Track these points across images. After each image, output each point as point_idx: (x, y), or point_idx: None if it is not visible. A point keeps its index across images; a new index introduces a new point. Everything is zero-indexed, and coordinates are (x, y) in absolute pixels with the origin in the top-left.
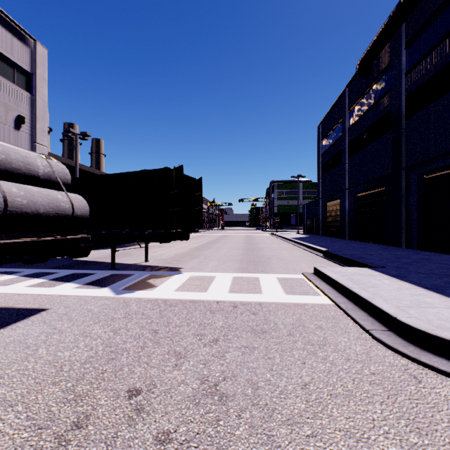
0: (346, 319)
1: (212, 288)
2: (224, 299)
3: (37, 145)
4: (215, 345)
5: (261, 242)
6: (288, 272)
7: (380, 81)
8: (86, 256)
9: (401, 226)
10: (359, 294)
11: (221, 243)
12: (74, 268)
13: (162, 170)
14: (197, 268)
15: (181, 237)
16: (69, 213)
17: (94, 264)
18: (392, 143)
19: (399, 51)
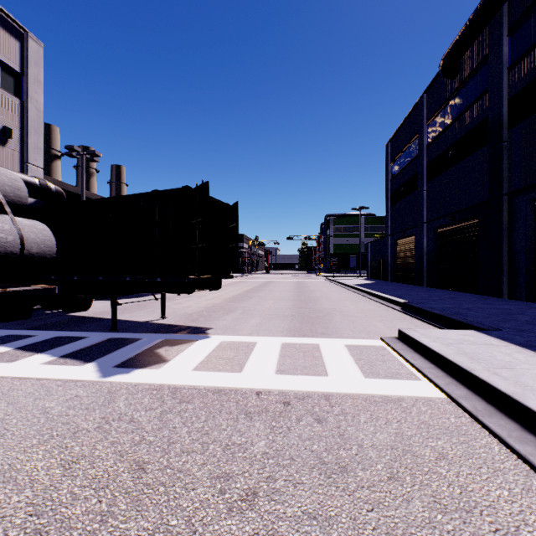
0: (482, 435)
1: (251, 365)
2: (269, 388)
3: (29, 165)
4: (250, 511)
5: (315, 290)
6: (360, 335)
7: (470, 82)
8: (85, 309)
9: (503, 270)
10: (494, 385)
11: (265, 291)
12: (60, 329)
13: (180, 190)
14: (231, 329)
15: (210, 285)
16: (15, 250)
17: (91, 322)
18: (489, 161)
19: (499, 39)
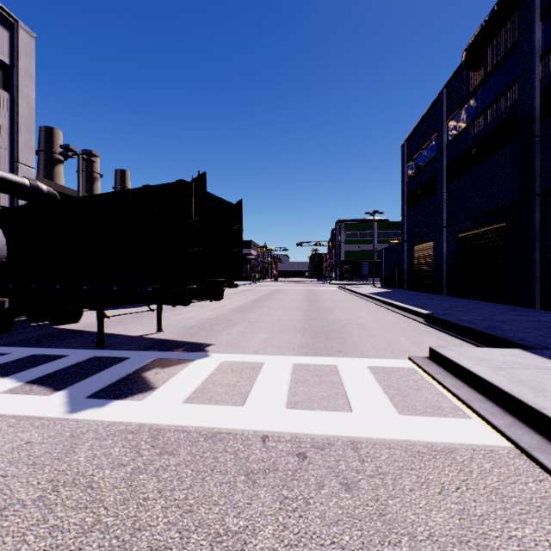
0: None
1: (256, 394)
2: (278, 430)
3: (20, 165)
4: None
5: (328, 300)
6: (384, 354)
7: (497, 74)
8: (75, 321)
9: (535, 278)
10: None
11: (274, 301)
12: (39, 345)
13: (174, 185)
14: (234, 346)
15: (211, 295)
16: None
17: (77, 337)
18: (519, 159)
19: (530, 25)
